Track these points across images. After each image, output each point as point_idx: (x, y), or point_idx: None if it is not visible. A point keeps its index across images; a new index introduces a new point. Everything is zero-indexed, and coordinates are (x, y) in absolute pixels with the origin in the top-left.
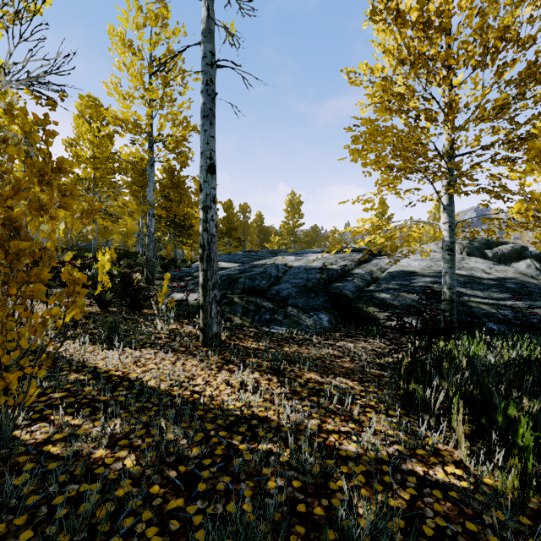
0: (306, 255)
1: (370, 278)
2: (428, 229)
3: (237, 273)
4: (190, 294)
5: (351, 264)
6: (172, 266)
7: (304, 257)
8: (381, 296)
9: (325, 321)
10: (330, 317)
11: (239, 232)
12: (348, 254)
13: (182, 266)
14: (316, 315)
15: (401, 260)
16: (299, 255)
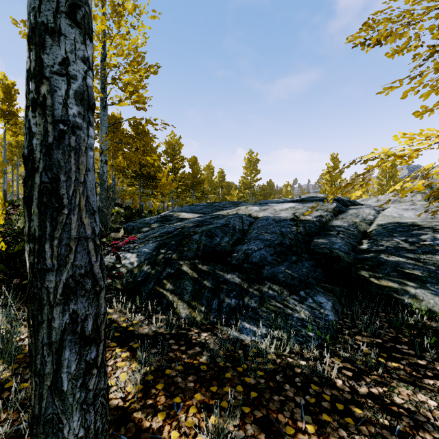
0: (271, 205)
1: (357, 232)
2: (375, 182)
3: (192, 226)
4: (126, 256)
5: (327, 214)
6: (136, 217)
7: (269, 207)
8: (392, 259)
9: (330, 311)
10: (333, 300)
11: (204, 186)
12: (319, 204)
13: (147, 217)
14: (310, 297)
15: (386, 210)
16: (263, 205)
